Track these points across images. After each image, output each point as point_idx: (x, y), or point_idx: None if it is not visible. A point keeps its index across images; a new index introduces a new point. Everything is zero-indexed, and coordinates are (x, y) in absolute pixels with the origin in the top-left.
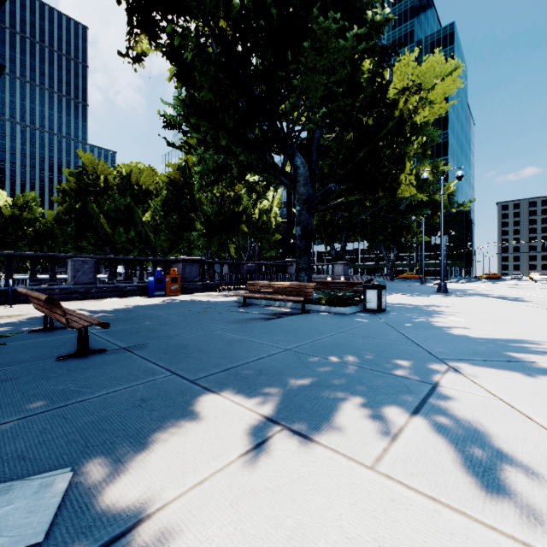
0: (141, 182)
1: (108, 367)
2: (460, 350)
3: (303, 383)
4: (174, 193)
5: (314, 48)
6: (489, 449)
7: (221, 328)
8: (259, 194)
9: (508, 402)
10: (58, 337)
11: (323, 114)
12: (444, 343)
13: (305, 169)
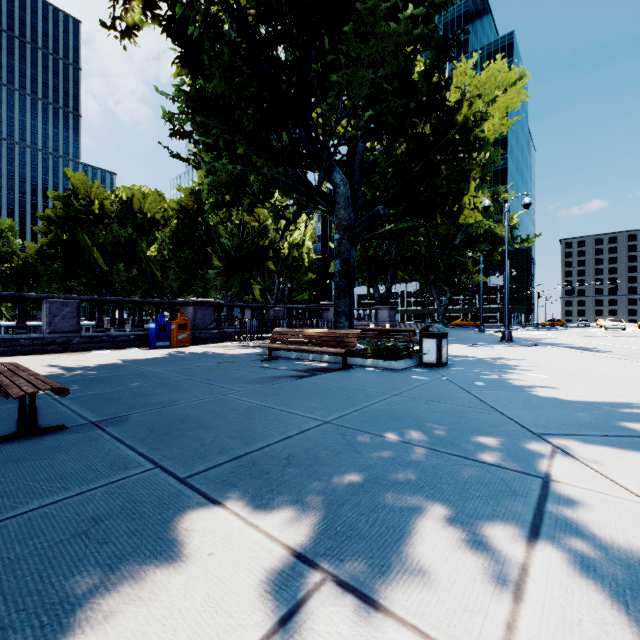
0: (145, 209)
1: (58, 455)
2: (559, 420)
3: (353, 480)
4: (186, 223)
5: (358, 33)
6: None
7: (237, 391)
8: (288, 221)
9: None
10: (4, 406)
11: (369, 118)
12: (534, 409)
13: (346, 188)
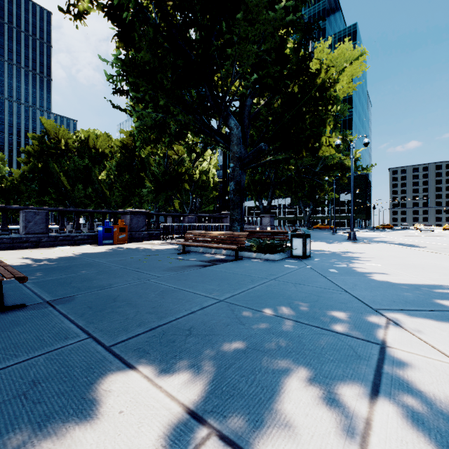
0: (98, 146)
1: (15, 328)
2: (390, 299)
3: (237, 347)
4: (127, 156)
5: (247, 19)
6: None
7: (157, 276)
8: (198, 154)
9: None
10: None
11: (254, 80)
12: (372, 290)
13: (238, 130)
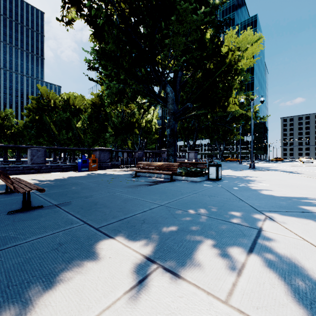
0: (75, 104)
1: (41, 218)
2: (270, 205)
3: (172, 229)
4: (95, 110)
5: (178, 20)
6: (309, 283)
7: (120, 191)
8: (145, 110)
9: (311, 242)
10: (14, 197)
11: (183, 61)
12: (260, 200)
13: (172, 94)
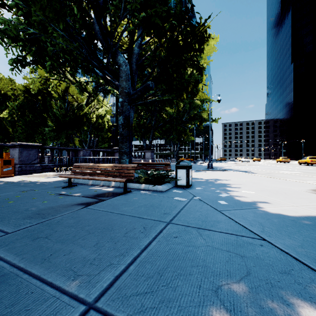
0: None
1: None
2: None
3: None
4: (30, 99)
5: None
6: None
7: (3, 233)
8: (90, 94)
9: None
10: None
11: (143, 18)
12: (287, 232)
13: (127, 67)
